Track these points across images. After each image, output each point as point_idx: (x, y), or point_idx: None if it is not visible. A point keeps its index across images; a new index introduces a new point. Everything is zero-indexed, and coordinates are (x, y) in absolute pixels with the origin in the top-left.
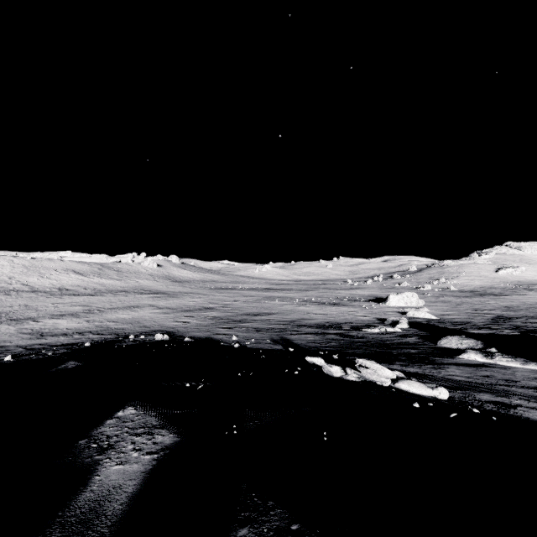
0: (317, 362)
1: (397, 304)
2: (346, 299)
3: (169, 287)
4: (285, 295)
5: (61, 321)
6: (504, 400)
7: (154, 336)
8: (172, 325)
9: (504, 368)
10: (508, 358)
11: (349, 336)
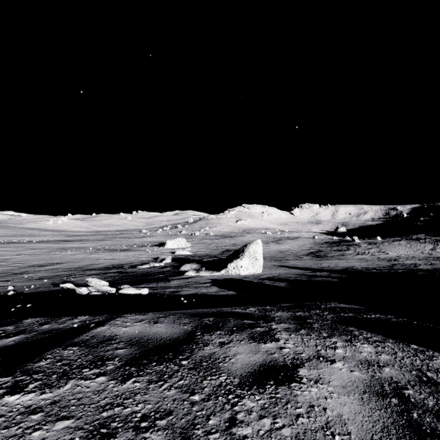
0: (68, 286)
1: (172, 246)
2: (136, 246)
3: None
4: (80, 246)
5: None
6: (179, 290)
7: None
8: None
9: (201, 277)
10: (206, 271)
11: (125, 272)
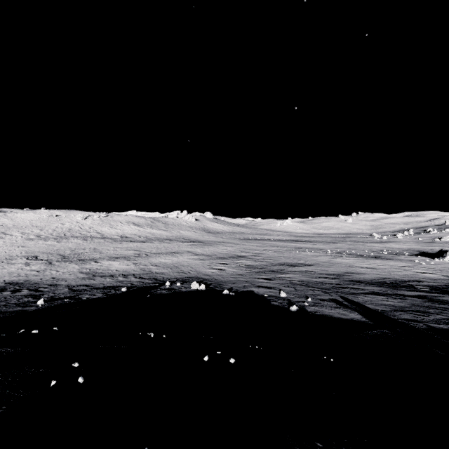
0: None
1: None
2: (386, 253)
3: (205, 237)
4: (314, 247)
5: (115, 263)
6: None
7: (190, 283)
8: (208, 272)
9: None
10: None
11: (444, 302)
